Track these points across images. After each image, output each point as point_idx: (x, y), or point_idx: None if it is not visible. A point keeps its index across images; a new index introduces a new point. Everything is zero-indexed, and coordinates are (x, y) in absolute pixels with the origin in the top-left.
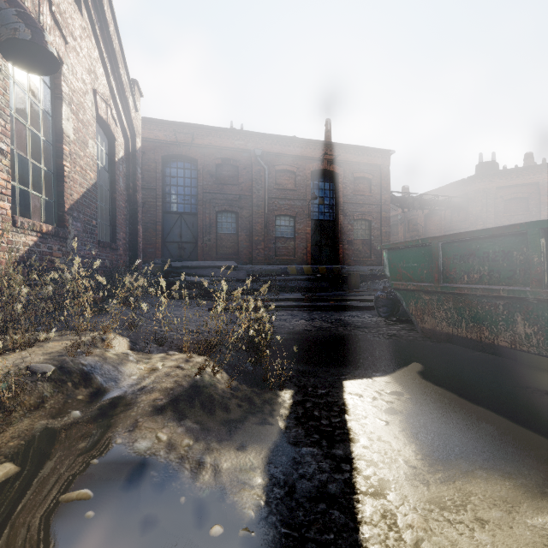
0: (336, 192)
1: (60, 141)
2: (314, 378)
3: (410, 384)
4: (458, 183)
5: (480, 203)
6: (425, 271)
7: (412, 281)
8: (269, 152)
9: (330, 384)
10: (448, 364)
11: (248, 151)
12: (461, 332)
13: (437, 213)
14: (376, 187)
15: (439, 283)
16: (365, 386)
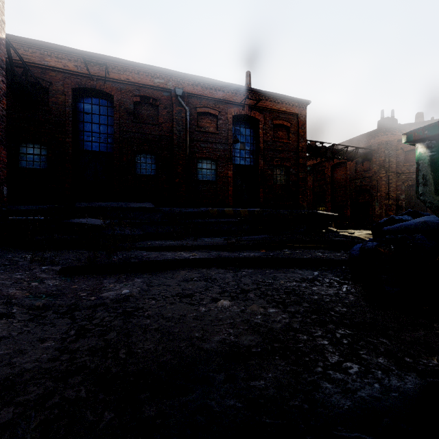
0: (257, 138)
1: None
2: None
3: None
4: (363, 137)
5: (383, 154)
6: None
7: None
8: (190, 93)
9: None
10: None
11: (169, 90)
12: None
13: (342, 164)
14: (294, 134)
15: None
16: None
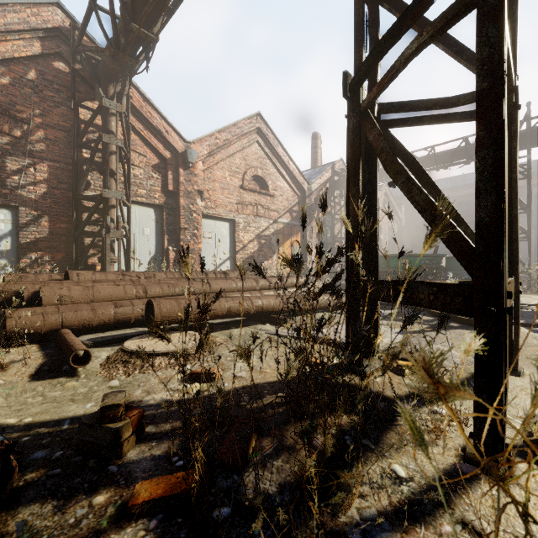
0: None
1: (381, 242)
2: None
3: None
4: None
5: None
6: None
7: None
8: None
9: None
10: None
11: None
12: None
13: None
14: None
15: None
16: None
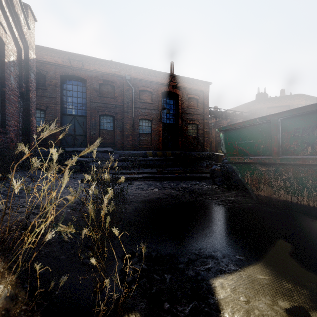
0: (177, 106)
1: None
2: (170, 275)
3: (298, 282)
4: (246, 104)
5: (258, 116)
6: (263, 145)
7: (248, 155)
8: (135, 78)
9: (194, 290)
10: (314, 240)
11: (121, 76)
12: (301, 200)
13: (234, 122)
14: (201, 104)
15: (279, 156)
16: (242, 291)
